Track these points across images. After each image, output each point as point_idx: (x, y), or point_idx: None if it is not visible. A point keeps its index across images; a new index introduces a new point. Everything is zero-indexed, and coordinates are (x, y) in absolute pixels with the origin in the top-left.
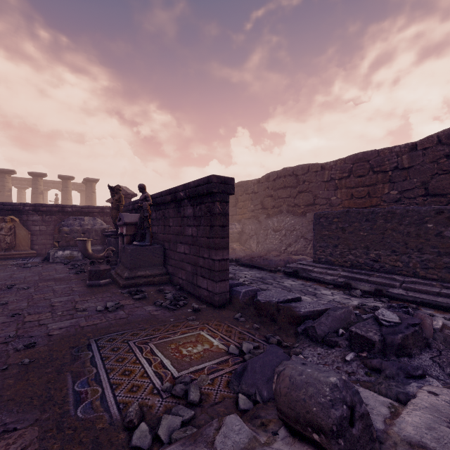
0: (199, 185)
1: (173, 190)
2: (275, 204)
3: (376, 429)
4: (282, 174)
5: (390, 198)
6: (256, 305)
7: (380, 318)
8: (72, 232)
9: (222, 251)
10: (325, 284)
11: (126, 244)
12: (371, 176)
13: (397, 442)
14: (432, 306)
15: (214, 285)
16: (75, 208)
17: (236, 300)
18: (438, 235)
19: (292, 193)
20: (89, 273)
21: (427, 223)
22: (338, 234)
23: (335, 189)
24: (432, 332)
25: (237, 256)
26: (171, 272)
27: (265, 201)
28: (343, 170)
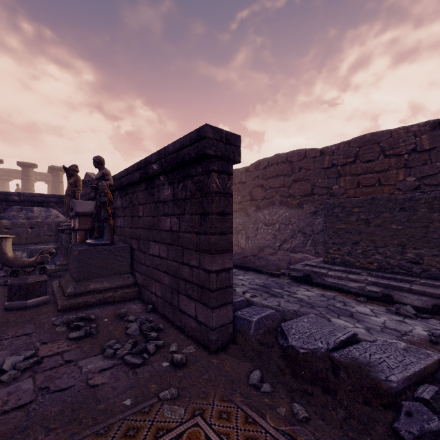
0: (182, 148)
1: (142, 162)
2: (266, 194)
3: None
4: (274, 161)
5: (407, 186)
6: (288, 354)
7: None
8: (14, 226)
9: (222, 256)
10: (352, 294)
11: (78, 242)
12: (382, 161)
13: None
14: None
15: (209, 314)
16: (24, 196)
17: (245, 337)
18: None
19: (286, 182)
20: (8, 289)
21: None
22: (360, 228)
23: (337, 177)
24: None
25: None
26: (141, 283)
27: (254, 191)
28: (347, 154)
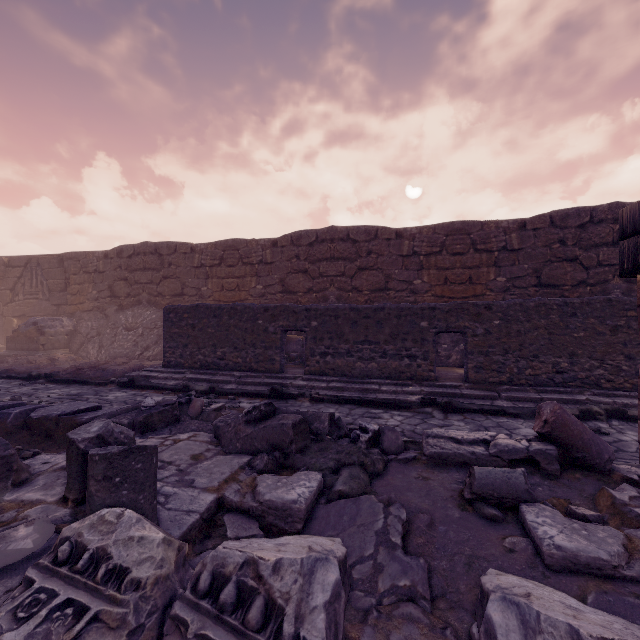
0: None
1: None
2: (131, 291)
3: (39, 471)
4: (141, 250)
5: (256, 293)
6: (29, 424)
7: (142, 405)
8: None
9: None
10: (165, 390)
11: None
12: (241, 268)
13: (46, 472)
14: (248, 395)
15: None
16: None
17: (1, 425)
18: (265, 331)
19: (155, 278)
20: None
21: (259, 320)
22: (188, 332)
23: (206, 278)
24: (199, 411)
25: (54, 369)
26: None
27: (116, 286)
28: (214, 256)
